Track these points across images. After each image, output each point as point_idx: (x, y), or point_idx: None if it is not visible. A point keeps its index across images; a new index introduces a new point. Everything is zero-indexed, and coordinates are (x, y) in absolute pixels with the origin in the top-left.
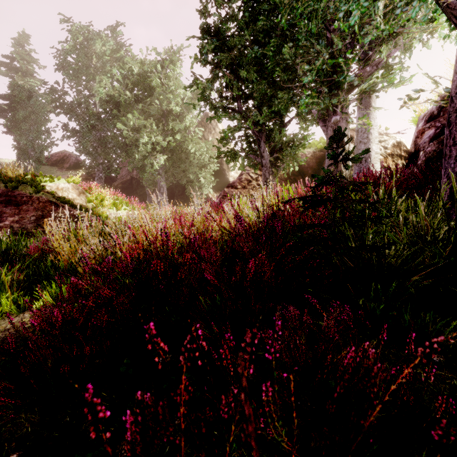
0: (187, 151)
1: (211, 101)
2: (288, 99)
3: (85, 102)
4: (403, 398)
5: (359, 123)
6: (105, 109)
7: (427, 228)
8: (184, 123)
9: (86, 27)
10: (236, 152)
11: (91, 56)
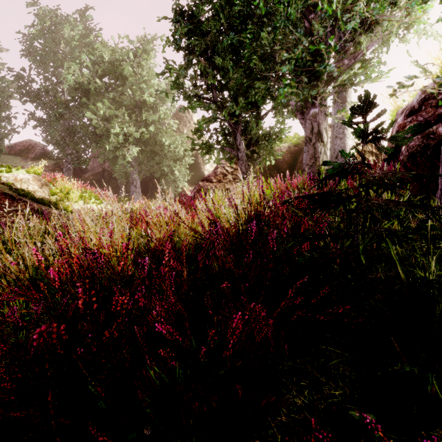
0: (161, 144)
1: (184, 90)
2: (266, 90)
3: (52, 89)
4: None
5: (336, 118)
6: (74, 97)
7: None
8: (158, 114)
9: (53, 10)
10: (211, 144)
11: (58, 40)
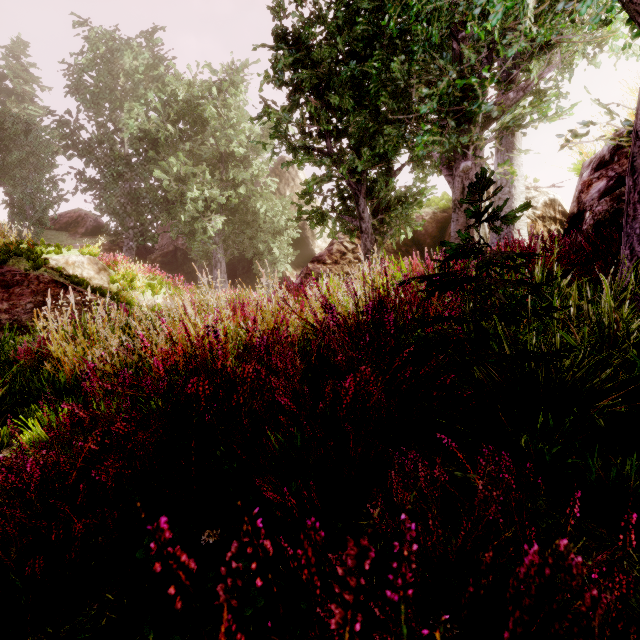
0: (255, 211)
1: (288, 139)
2: (399, 137)
3: (108, 140)
4: (616, 626)
5: (498, 172)
6: (137, 150)
7: (617, 325)
8: (251, 170)
9: (110, 32)
10: (325, 212)
11: (116, 73)
